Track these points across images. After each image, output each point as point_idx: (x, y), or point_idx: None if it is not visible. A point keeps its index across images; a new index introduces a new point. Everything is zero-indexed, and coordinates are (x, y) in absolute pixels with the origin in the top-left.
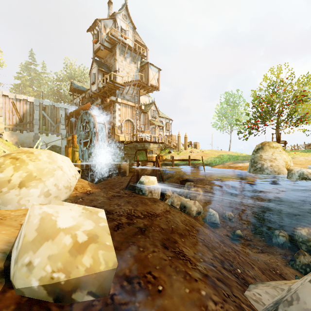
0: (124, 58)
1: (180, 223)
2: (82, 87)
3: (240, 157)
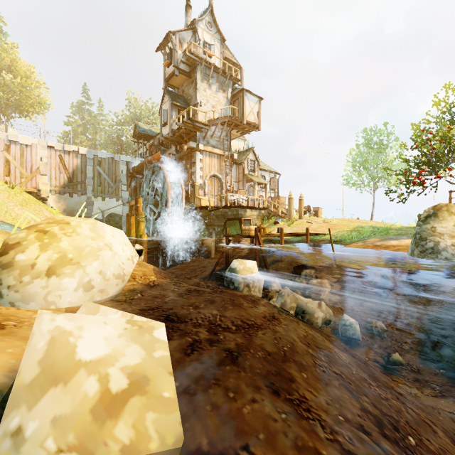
0: (208, 84)
1: (298, 342)
2: (150, 130)
3: (393, 230)
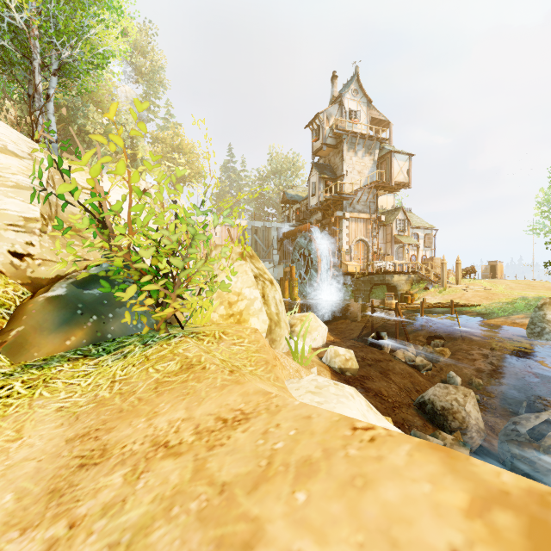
0: (354, 152)
1: (397, 369)
2: (297, 195)
3: None
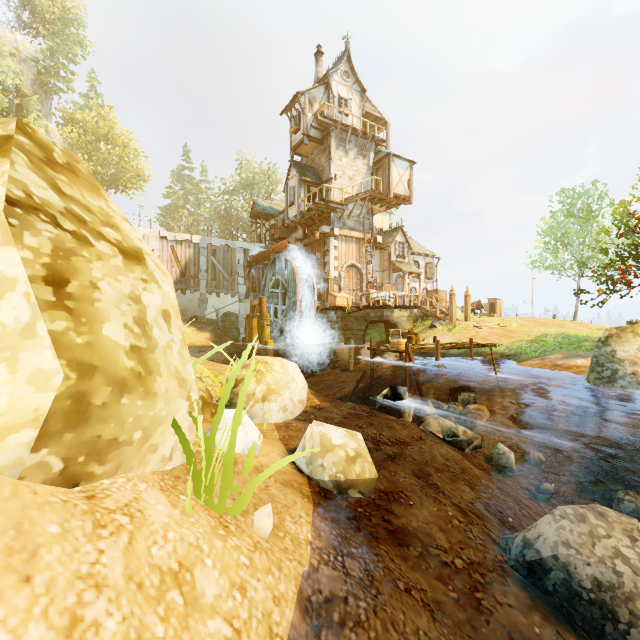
0: (344, 151)
1: (438, 457)
2: (271, 208)
3: (588, 343)
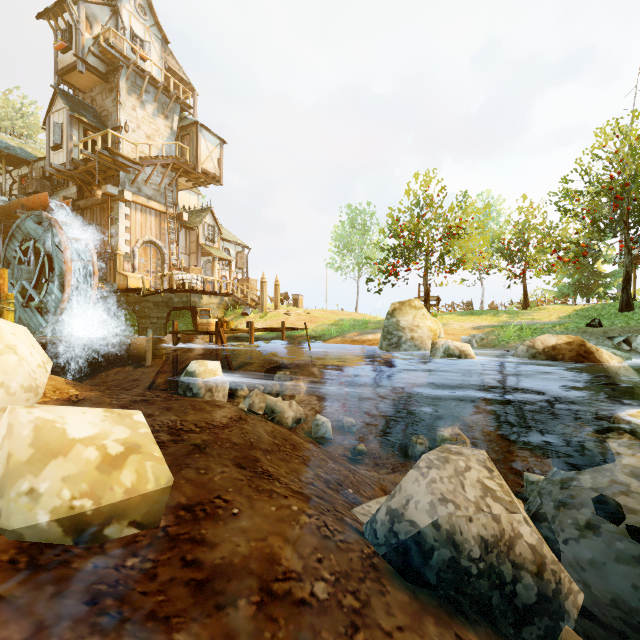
0: (139, 101)
1: (265, 436)
2: (22, 150)
3: (372, 324)
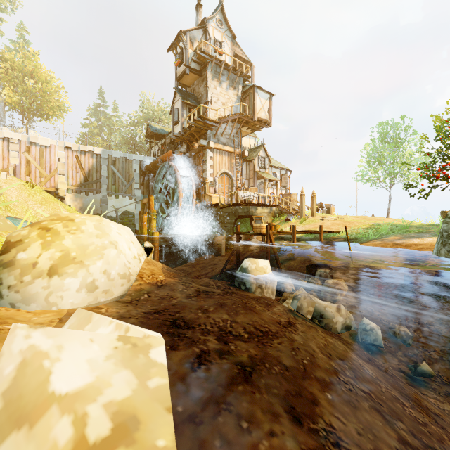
0: (218, 82)
1: (318, 354)
2: (162, 130)
3: (413, 228)
